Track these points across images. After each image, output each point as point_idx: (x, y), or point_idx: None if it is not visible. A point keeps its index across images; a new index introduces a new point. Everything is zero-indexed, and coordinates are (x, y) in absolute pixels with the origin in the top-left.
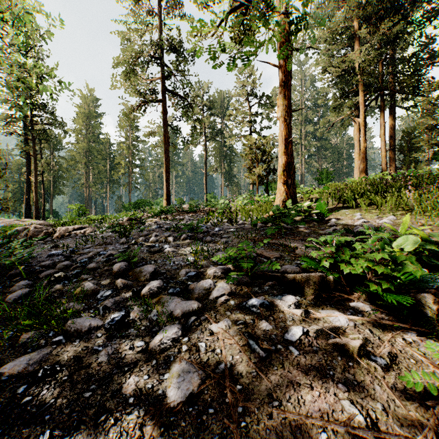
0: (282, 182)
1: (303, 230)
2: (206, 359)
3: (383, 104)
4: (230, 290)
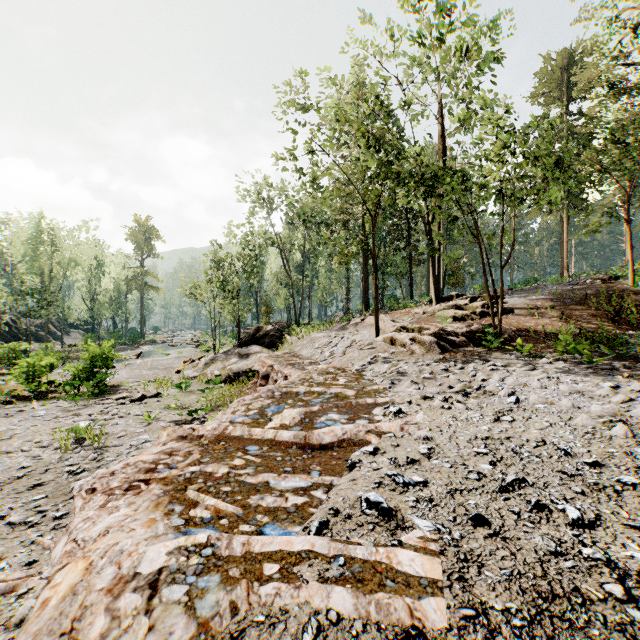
0: None
1: None
2: (575, 286)
3: None
4: (584, 282)
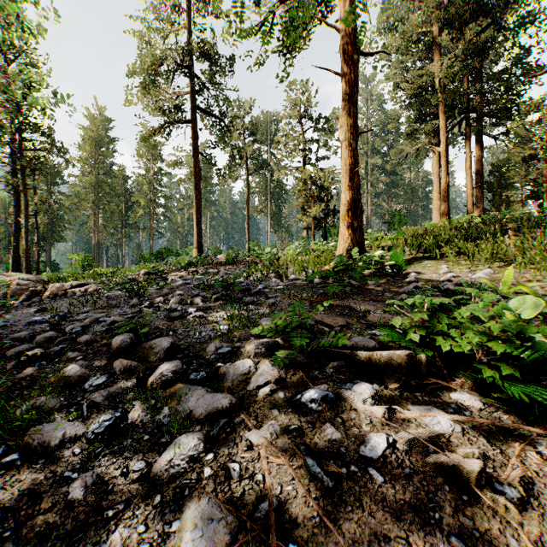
0: (347, 225)
1: (375, 288)
2: (241, 493)
3: (469, 130)
4: (278, 375)
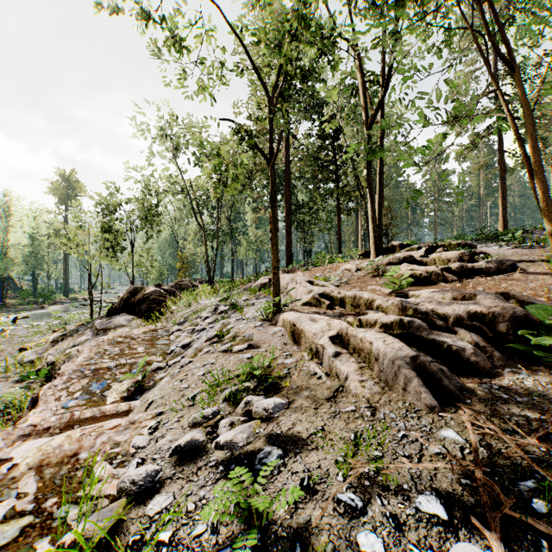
0: None
1: None
2: None
3: None
4: None
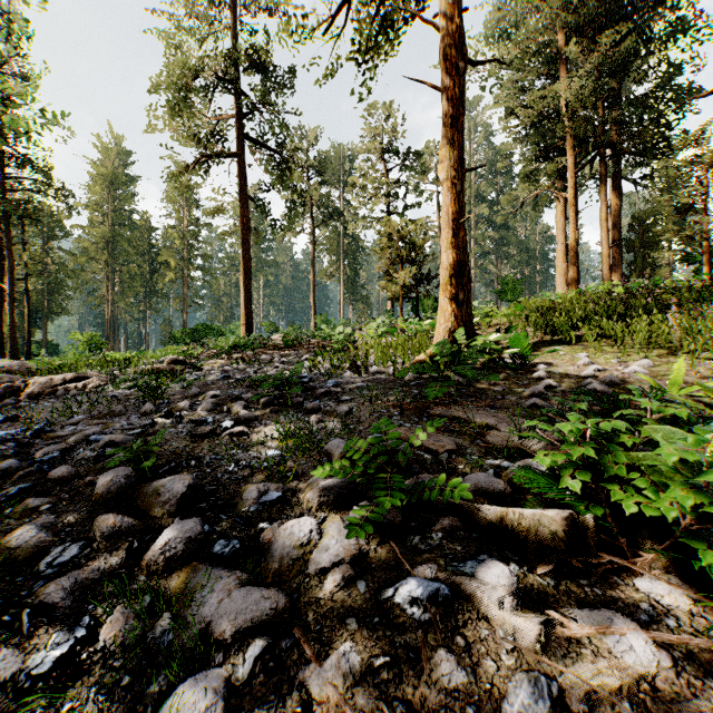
0: (449, 297)
1: (490, 387)
2: None
3: (605, 171)
4: (355, 548)
